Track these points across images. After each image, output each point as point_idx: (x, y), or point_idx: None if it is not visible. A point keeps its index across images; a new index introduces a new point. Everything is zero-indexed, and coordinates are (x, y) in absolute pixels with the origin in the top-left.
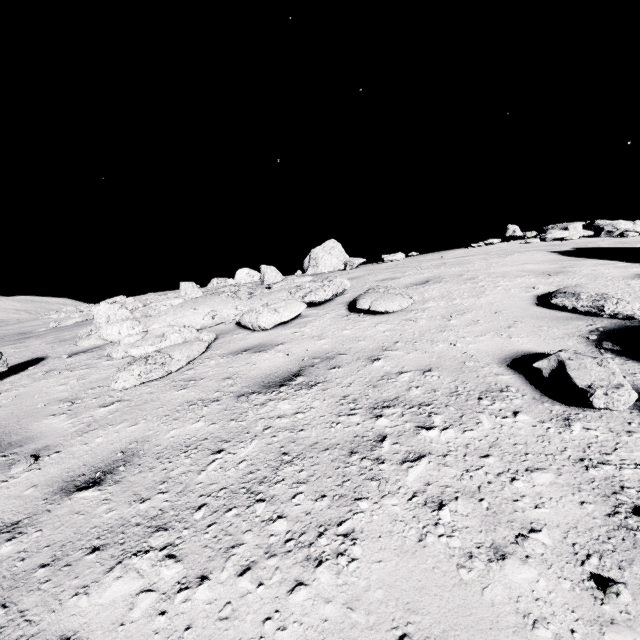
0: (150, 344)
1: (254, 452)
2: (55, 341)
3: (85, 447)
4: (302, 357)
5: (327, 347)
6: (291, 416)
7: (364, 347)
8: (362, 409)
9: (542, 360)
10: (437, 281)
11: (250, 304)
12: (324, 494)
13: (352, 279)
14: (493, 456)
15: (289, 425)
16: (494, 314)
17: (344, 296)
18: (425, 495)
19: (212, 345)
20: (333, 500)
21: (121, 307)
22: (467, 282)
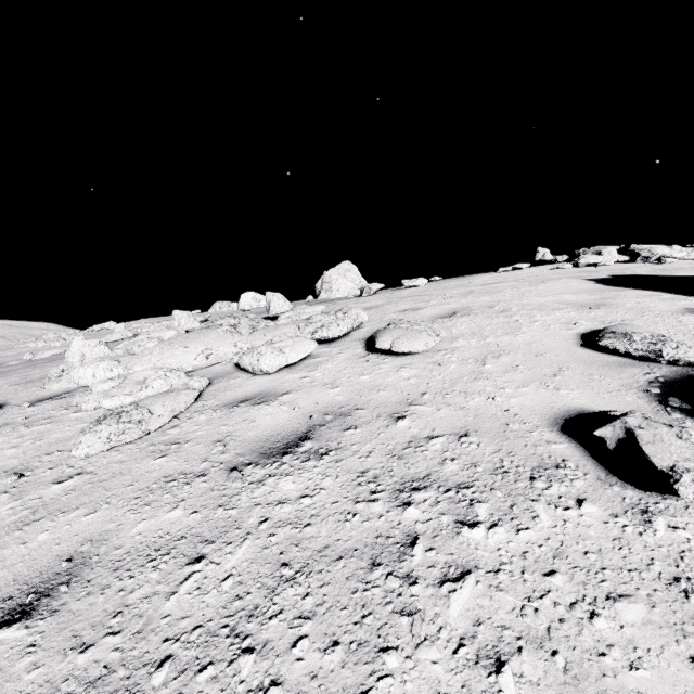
0: (127, 393)
1: (244, 561)
2: (20, 382)
3: (22, 549)
4: (311, 412)
5: (341, 399)
6: (295, 501)
7: (385, 400)
8: (385, 492)
9: (605, 427)
10: (465, 313)
11: (252, 340)
12: (336, 639)
13: (369, 309)
14: (560, 573)
15: (292, 516)
16: (535, 357)
17: (361, 330)
18: (476, 643)
19: (204, 393)
20: (349, 651)
21: (99, 343)
22: (499, 315)
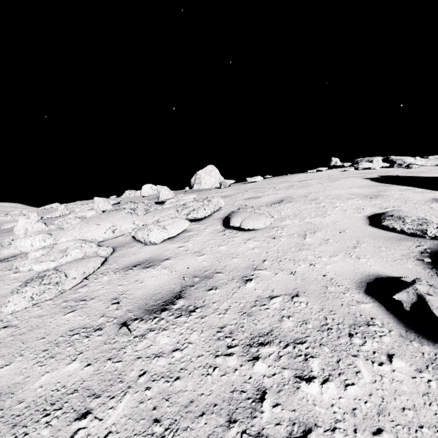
0: (52, 260)
1: (123, 417)
2: None
3: None
4: (184, 275)
5: (206, 264)
6: (168, 355)
7: (237, 265)
8: (238, 347)
9: (401, 292)
10: (289, 201)
11: (145, 219)
12: None
13: (225, 197)
14: (386, 431)
15: (165, 370)
16: (339, 233)
17: (220, 212)
18: None
19: (109, 258)
20: None
21: (38, 221)
22: (312, 202)
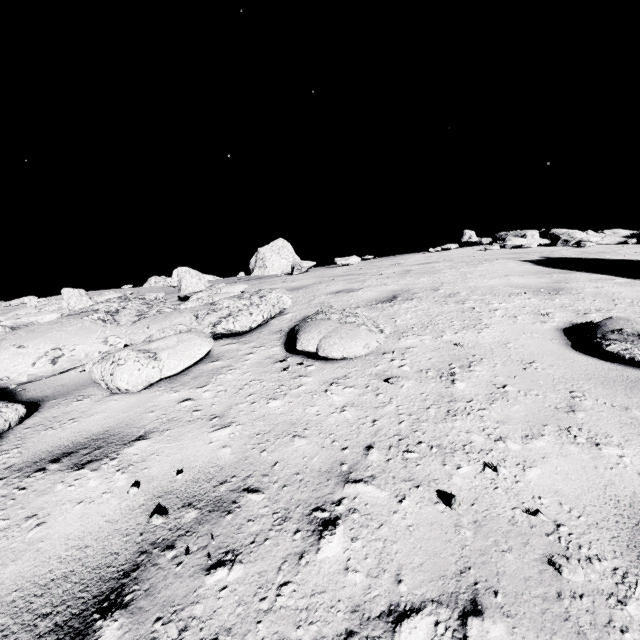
0: None
1: None
2: None
3: None
4: (162, 497)
5: (227, 457)
6: None
7: (302, 463)
8: None
9: None
10: (407, 297)
11: (131, 334)
12: None
13: (298, 289)
14: None
15: None
16: (523, 370)
17: (283, 317)
18: None
19: (12, 432)
20: None
21: None
22: (448, 301)
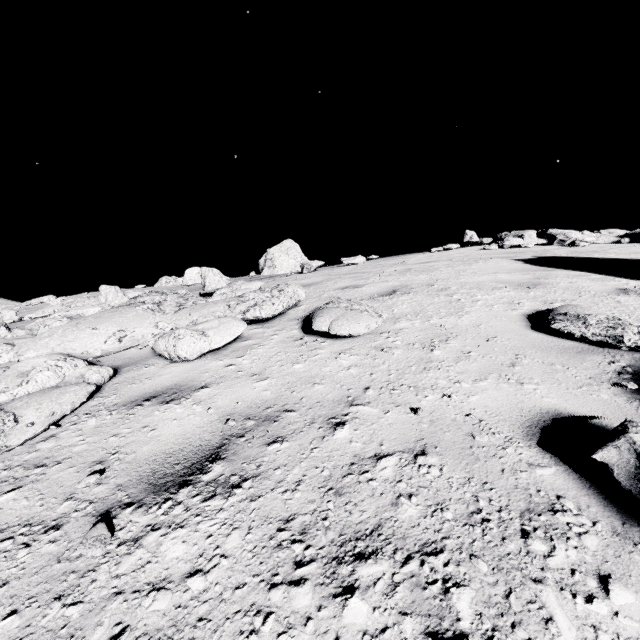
0: None
1: None
2: None
3: None
4: (229, 415)
5: (269, 395)
6: (178, 585)
7: (321, 397)
8: (316, 563)
9: (607, 448)
10: (405, 291)
11: (176, 320)
12: None
13: (309, 286)
14: None
15: (166, 622)
16: (486, 342)
17: (298, 308)
18: None
19: (106, 386)
20: None
21: None
22: (440, 294)
